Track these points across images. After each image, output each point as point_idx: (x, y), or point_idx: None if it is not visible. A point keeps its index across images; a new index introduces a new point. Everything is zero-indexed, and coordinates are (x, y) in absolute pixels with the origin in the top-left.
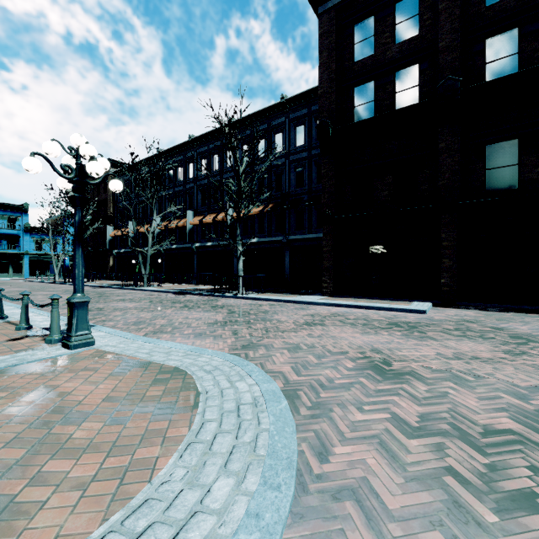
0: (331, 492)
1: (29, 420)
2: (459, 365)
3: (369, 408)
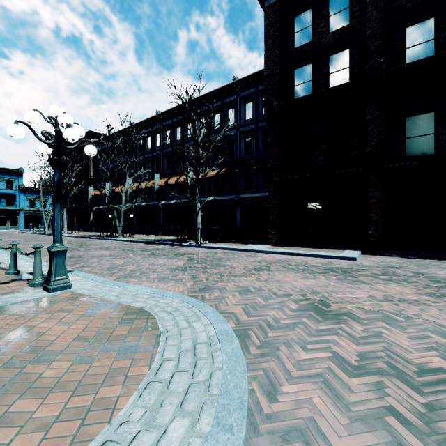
0: (280, 433)
1: (4, 359)
2: (389, 306)
3: (312, 347)
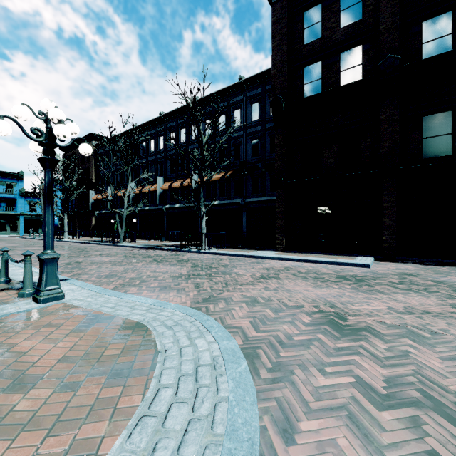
0: None
1: None
2: (412, 319)
3: (331, 370)
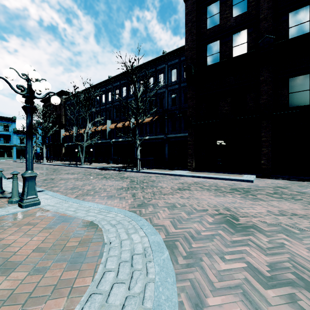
0: None
1: None
2: (285, 220)
3: (229, 258)
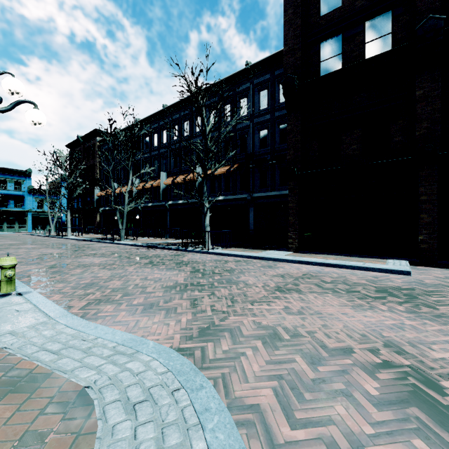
0: None
1: None
2: None
3: None
